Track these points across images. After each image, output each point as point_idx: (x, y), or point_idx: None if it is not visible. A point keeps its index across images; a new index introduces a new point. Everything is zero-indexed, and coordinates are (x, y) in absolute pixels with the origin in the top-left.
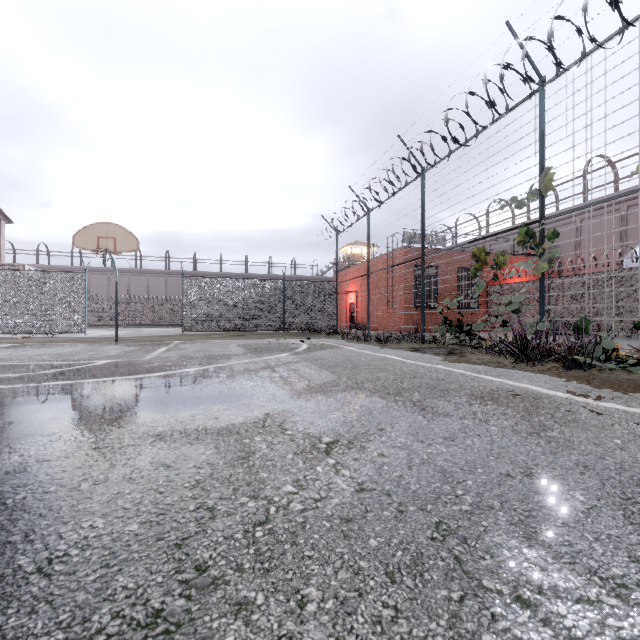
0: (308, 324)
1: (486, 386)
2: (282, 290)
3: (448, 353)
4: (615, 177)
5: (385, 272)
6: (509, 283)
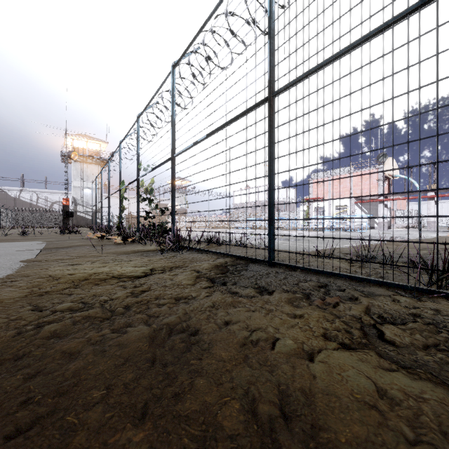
0: None
1: None
2: None
3: None
4: None
5: None
6: None
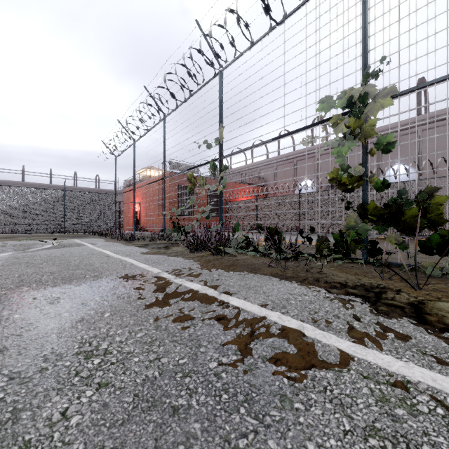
0: (89, 227)
1: (122, 272)
2: (63, 198)
3: (163, 247)
4: (293, 143)
5: (158, 189)
6: (237, 201)
